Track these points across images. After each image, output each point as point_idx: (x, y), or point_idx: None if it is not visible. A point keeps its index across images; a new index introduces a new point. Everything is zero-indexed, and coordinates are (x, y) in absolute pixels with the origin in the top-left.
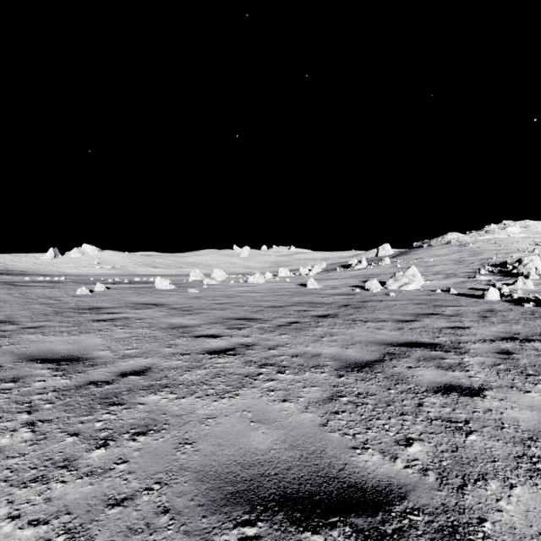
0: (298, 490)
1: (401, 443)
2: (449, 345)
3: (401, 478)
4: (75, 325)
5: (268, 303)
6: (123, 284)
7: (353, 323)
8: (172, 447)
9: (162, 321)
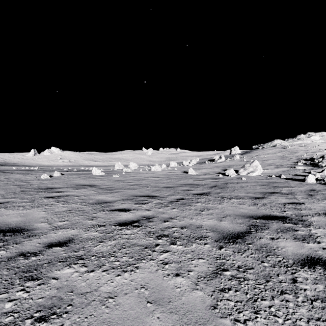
0: None
1: None
2: (295, 218)
3: None
4: (31, 200)
5: (163, 184)
6: (73, 171)
7: (222, 199)
8: None
9: (91, 198)
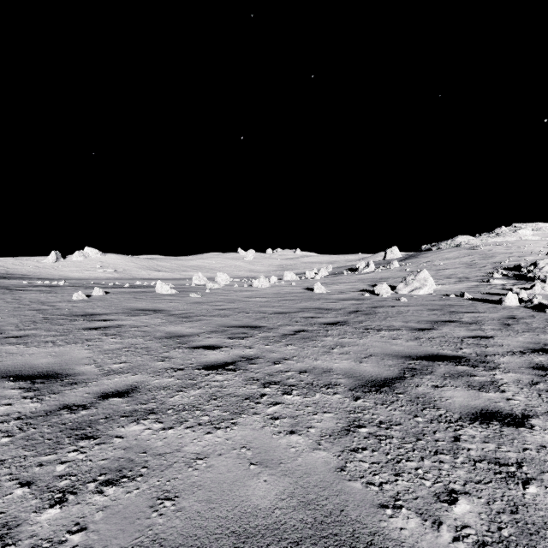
0: None
1: (442, 498)
2: (475, 358)
3: None
4: (63, 333)
5: (273, 308)
6: (123, 288)
7: (365, 331)
8: (147, 505)
9: (158, 329)
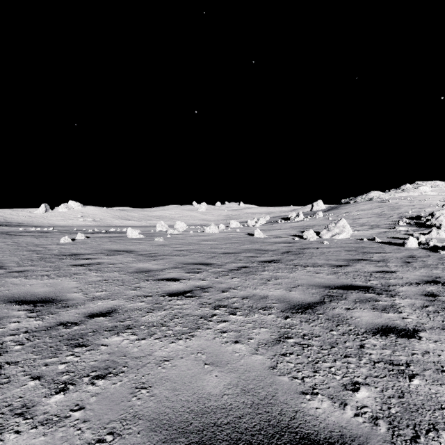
0: (251, 443)
1: (348, 388)
2: (380, 288)
3: (352, 429)
4: (55, 269)
5: (221, 249)
6: (101, 234)
7: (295, 267)
8: (128, 392)
9: (130, 266)
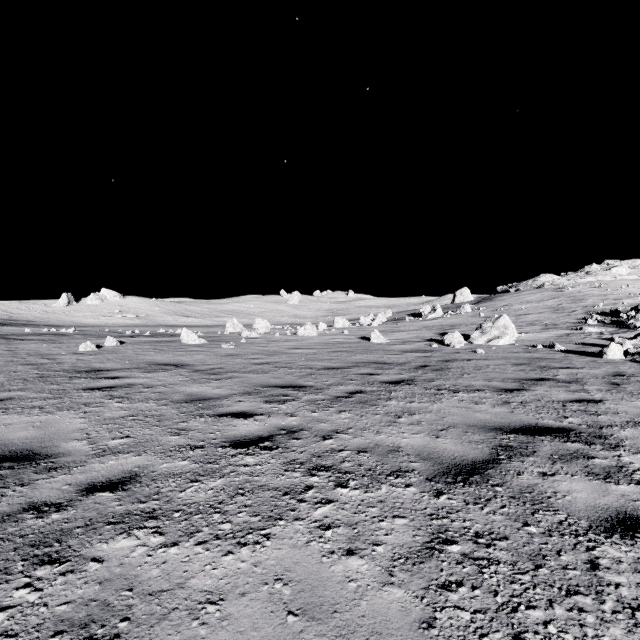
0: None
1: None
2: (587, 431)
3: None
4: (57, 396)
5: (322, 362)
6: (143, 337)
7: (439, 393)
8: None
9: (178, 390)
